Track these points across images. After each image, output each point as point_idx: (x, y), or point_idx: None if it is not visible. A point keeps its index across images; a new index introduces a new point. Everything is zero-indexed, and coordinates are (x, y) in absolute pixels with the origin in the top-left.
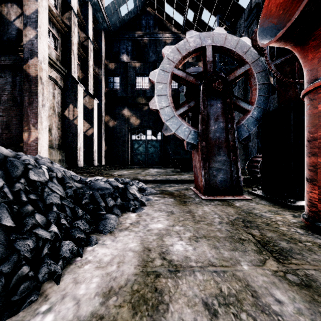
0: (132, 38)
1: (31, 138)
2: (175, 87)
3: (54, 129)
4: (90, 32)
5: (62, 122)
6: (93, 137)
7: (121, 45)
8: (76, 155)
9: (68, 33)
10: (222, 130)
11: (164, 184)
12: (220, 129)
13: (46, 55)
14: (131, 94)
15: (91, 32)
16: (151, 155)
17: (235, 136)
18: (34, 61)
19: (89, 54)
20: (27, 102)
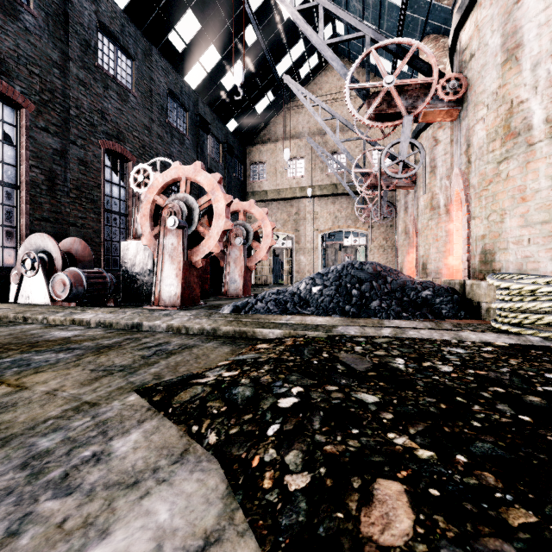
0: None
1: None
2: None
3: None
4: None
5: None
6: None
7: None
8: None
9: None
10: None
11: None
12: None
13: None
14: None
15: None
16: None
17: None
18: None
19: None
20: None
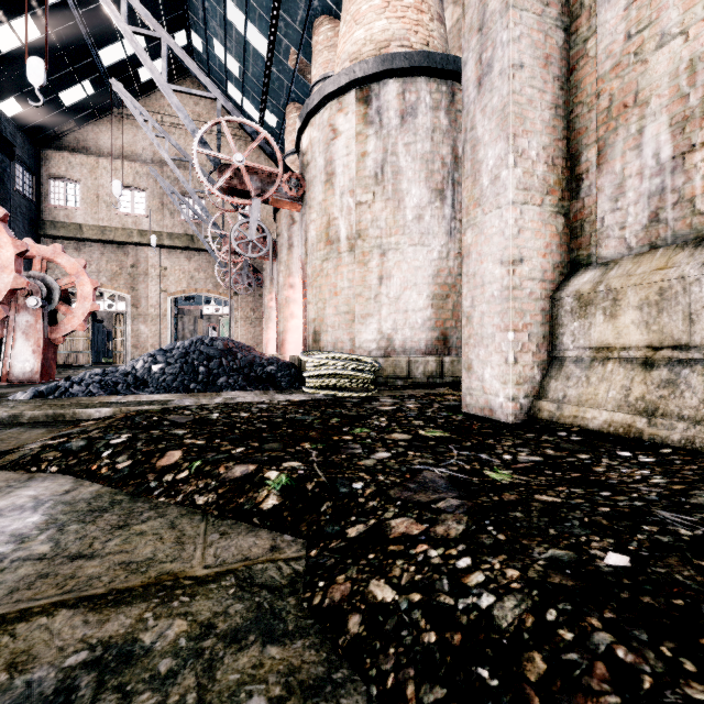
0: None
1: None
2: None
3: None
4: None
5: None
6: None
7: None
8: None
9: None
10: None
11: None
12: None
13: None
14: None
15: None
16: None
17: None
18: None
19: None
20: None
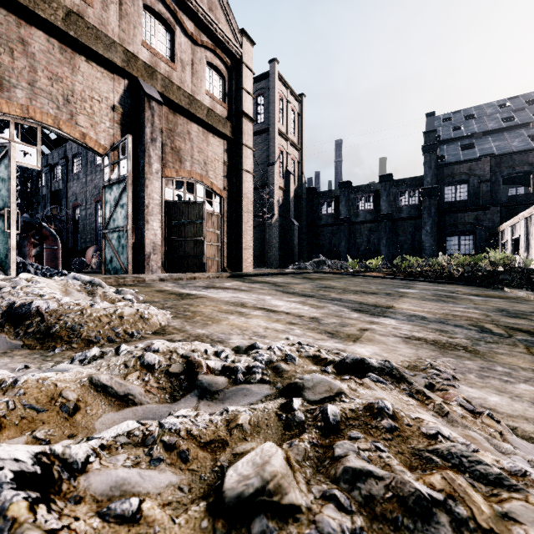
0: None
1: None
2: None
3: None
4: None
5: None
6: None
7: None
8: None
9: None
10: None
11: None
12: None
13: None
14: None
15: None
16: None
17: None
18: None
19: None
20: None
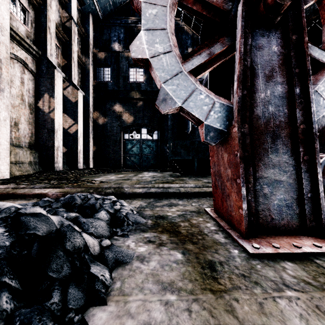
0: (125, 25)
1: None
2: None
3: (23, 123)
4: (73, 12)
5: (35, 115)
6: (76, 135)
7: (112, 32)
8: (53, 156)
9: (42, 6)
10: (281, 100)
11: (160, 199)
12: (278, 98)
13: (6, 24)
14: (123, 88)
15: (75, 12)
16: (146, 156)
17: (312, 112)
18: None
19: (72, 38)
20: None
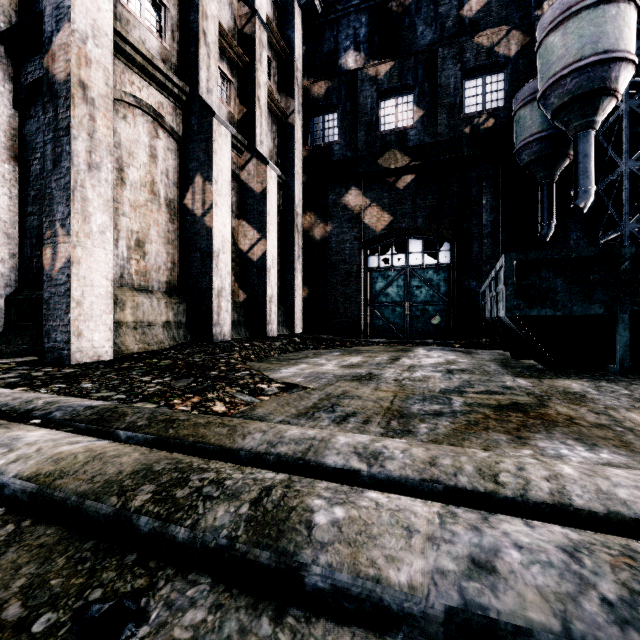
0: (369, 4)
1: (58, 261)
2: (495, 104)
3: (156, 241)
4: (259, 0)
5: (180, 224)
6: (264, 263)
7: (341, 31)
8: (210, 310)
9: None
10: None
11: None
12: None
13: (105, 22)
14: (365, 150)
15: (263, 0)
16: (420, 307)
17: None
18: (63, 38)
19: (257, 55)
20: (50, 158)
